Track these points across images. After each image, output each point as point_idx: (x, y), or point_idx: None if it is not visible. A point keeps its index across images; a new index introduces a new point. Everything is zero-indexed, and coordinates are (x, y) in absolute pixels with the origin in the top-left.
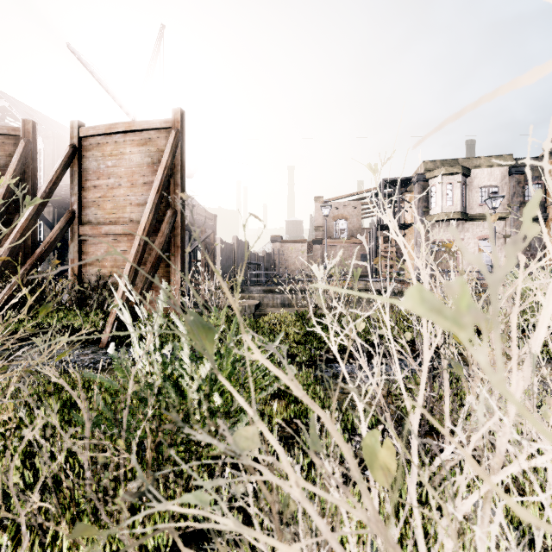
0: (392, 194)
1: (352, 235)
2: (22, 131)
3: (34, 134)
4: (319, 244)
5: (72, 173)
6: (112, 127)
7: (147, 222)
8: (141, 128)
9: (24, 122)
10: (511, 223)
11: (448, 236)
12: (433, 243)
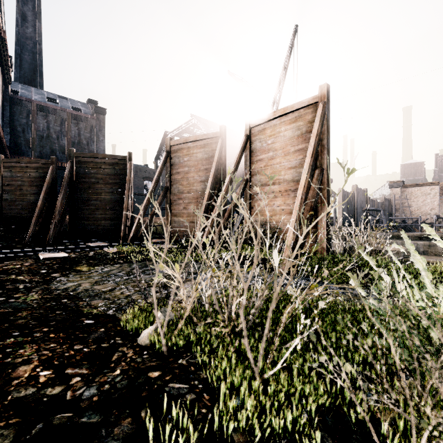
0: None
1: None
2: (219, 133)
3: (225, 133)
4: None
5: (246, 154)
6: (271, 115)
7: (306, 180)
8: (293, 109)
9: (220, 128)
10: None
11: None
12: None
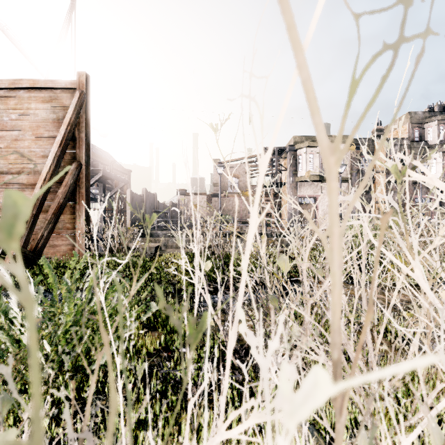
0: (272, 160)
1: (242, 190)
2: None
3: None
4: (216, 197)
5: None
6: (16, 82)
7: (49, 172)
8: (46, 86)
9: None
10: (352, 185)
11: (310, 193)
12: (300, 198)
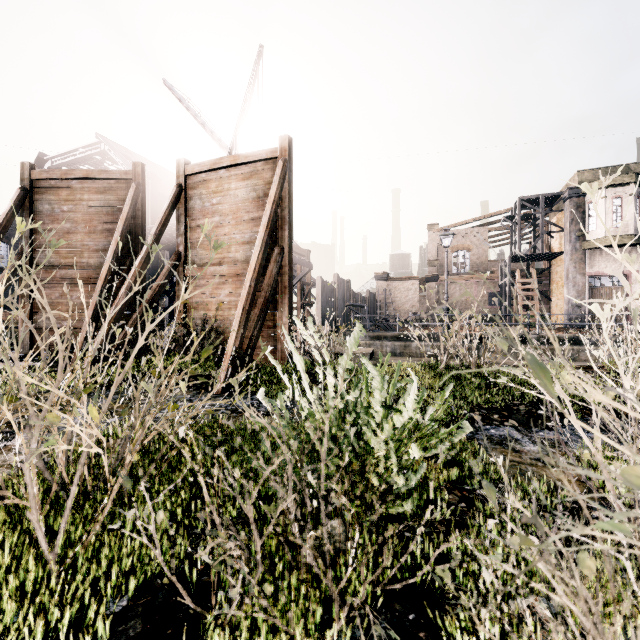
0: (532, 216)
1: (476, 269)
2: (133, 174)
3: (143, 176)
4: (434, 281)
5: (179, 214)
6: (217, 162)
7: (257, 261)
8: (247, 160)
9: (135, 165)
10: None
11: (614, 267)
12: (592, 277)
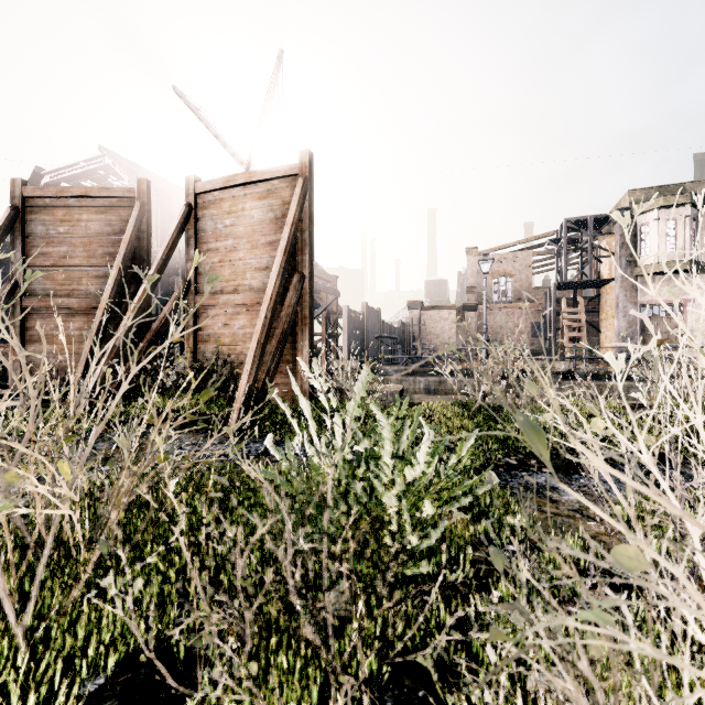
0: (580, 239)
1: (519, 297)
2: (137, 192)
3: (148, 194)
4: (473, 311)
5: (188, 236)
6: (231, 179)
7: (274, 290)
8: (263, 177)
9: (139, 182)
10: None
11: (668, 296)
12: (644, 306)
